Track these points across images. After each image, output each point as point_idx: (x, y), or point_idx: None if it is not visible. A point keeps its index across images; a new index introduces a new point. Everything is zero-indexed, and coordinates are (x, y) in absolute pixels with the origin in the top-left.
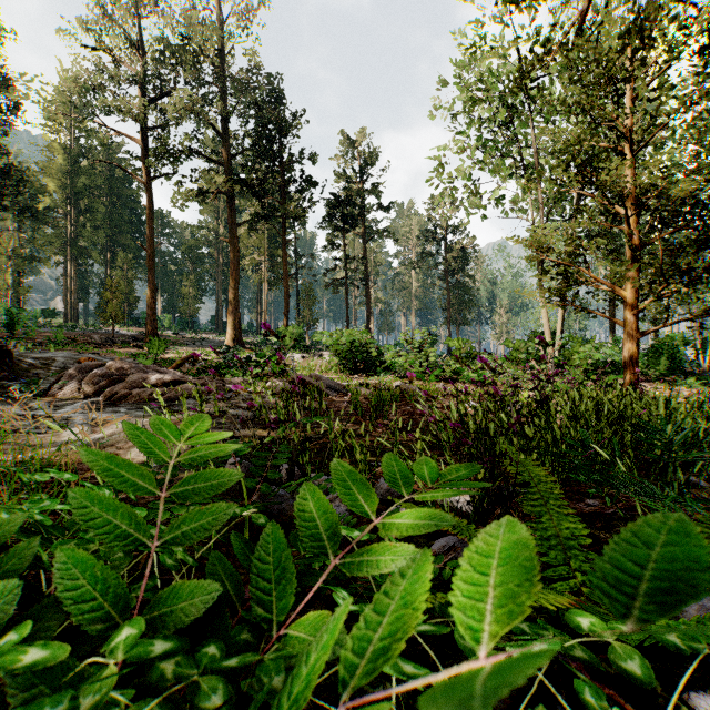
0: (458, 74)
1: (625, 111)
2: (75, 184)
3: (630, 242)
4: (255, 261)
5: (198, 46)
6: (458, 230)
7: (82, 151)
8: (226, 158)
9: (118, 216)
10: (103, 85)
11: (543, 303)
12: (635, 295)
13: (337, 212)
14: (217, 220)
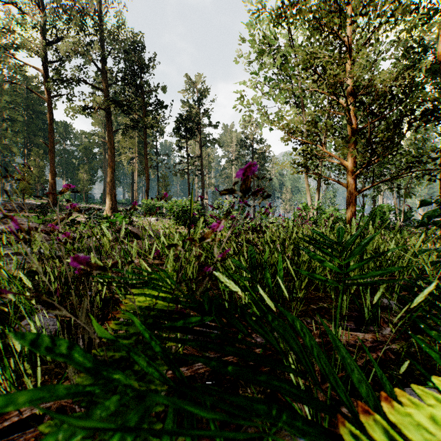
0: (254, 35)
1: (347, 32)
2: (1, 101)
3: (350, 126)
4: (129, 157)
5: (83, 7)
6: (259, 141)
7: (6, 78)
8: (106, 86)
9: (33, 125)
10: (15, 30)
11: (295, 173)
12: (354, 164)
13: (182, 126)
14: (104, 130)
